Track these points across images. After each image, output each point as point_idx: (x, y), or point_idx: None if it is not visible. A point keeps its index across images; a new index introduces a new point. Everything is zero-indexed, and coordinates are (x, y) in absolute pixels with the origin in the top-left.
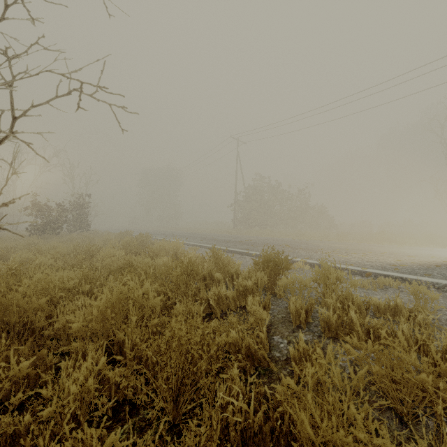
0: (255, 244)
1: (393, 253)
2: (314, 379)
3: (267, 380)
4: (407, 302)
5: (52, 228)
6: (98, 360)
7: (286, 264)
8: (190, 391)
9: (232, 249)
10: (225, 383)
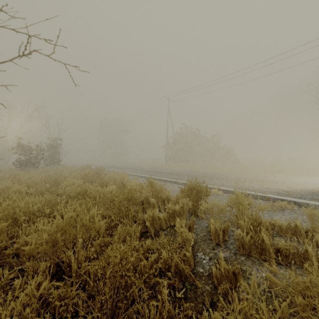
0: (181, 174)
1: (284, 181)
2: (242, 314)
3: (193, 295)
4: (301, 221)
5: (32, 163)
6: (44, 280)
7: (206, 191)
8: (123, 314)
9: (164, 179)
10: (156, 298)
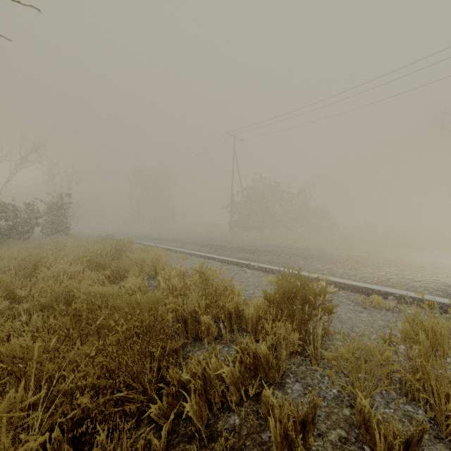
0: (256, 251)
1: (435, 265)
2: None
3: None
4: None
5: (19, 232)
6: None
7: (324, 303)
8: None
9: (228, 259)
10: None
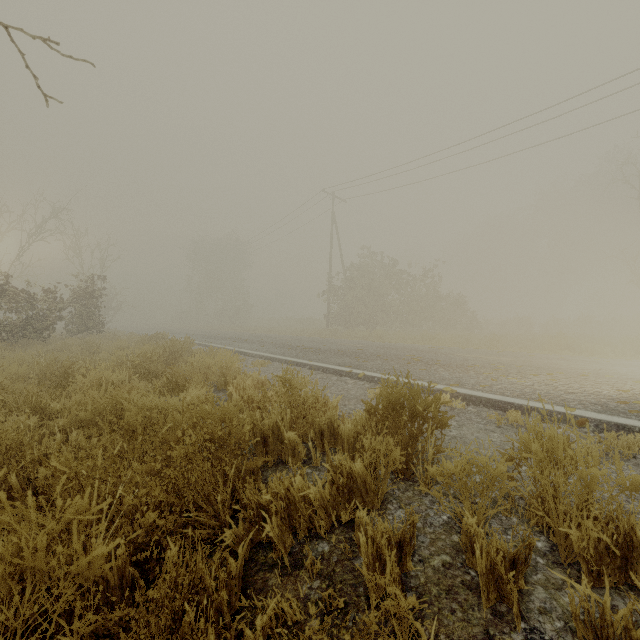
0: (361, 355)
1: (600, 373)
2: None
3: None
4: None
5: (36, 329)
6: None
7: (437, 415)
8: None
9: (323, 365)
10: None
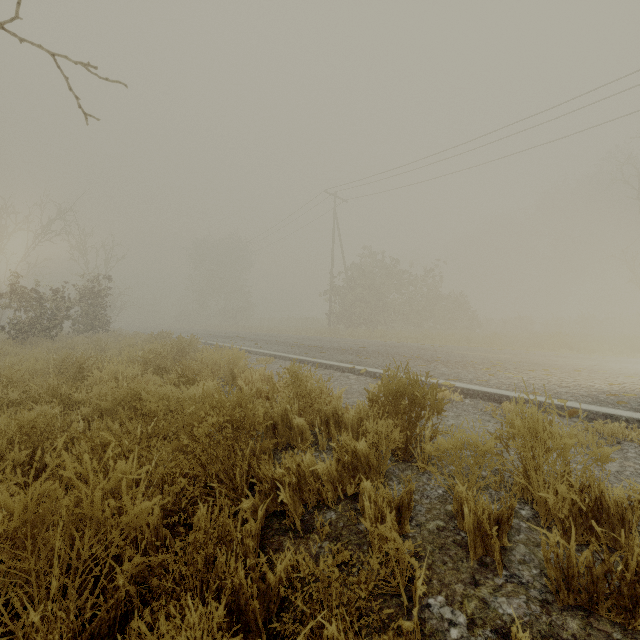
0: (363, 352)
1: (594, 369)
2: None
3: None
4: None
5: (44, 328)
6: None
7: (433, 401)
8: None
9: (326, 362)
10: None
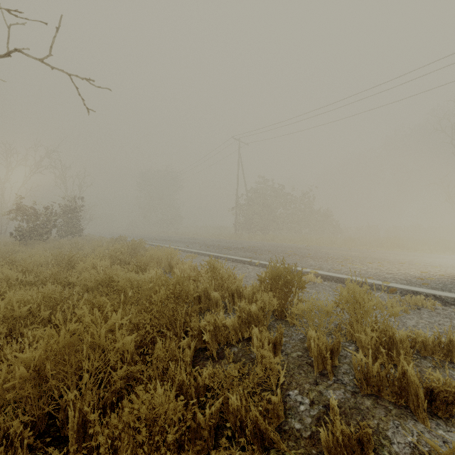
0: (258, 251)
1: (413, 262)
2: None
3: None
4: (452, 330)
5: (39, 233)
6: None
7: (299, 282)
8: None
9: (233, 257)
10: None
